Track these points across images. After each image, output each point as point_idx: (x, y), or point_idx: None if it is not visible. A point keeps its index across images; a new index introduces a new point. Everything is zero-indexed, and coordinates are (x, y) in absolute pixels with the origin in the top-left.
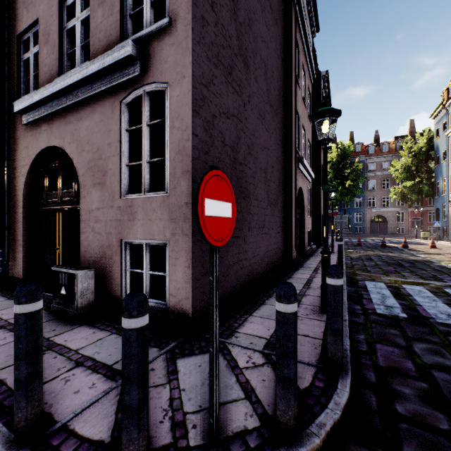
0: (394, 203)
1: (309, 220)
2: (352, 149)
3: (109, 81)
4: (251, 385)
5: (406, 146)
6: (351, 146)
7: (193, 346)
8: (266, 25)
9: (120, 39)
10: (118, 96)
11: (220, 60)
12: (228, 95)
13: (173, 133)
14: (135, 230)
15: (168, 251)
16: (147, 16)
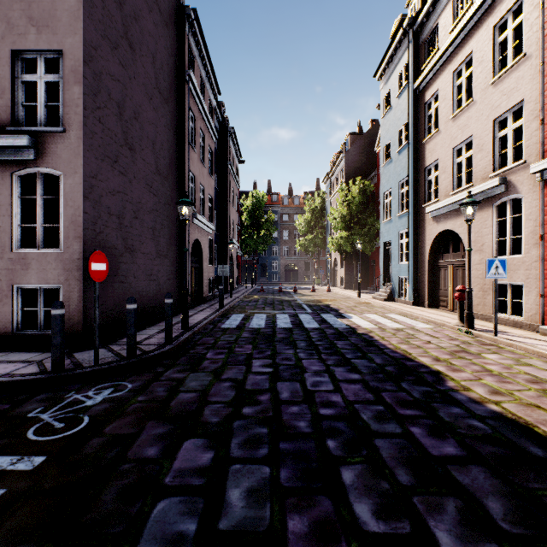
0: (304, 253)
1: (210, 269)
2: (266, 199)
3: (0, 154)
4: (120, 353)
5: (308, 203)
6: (265, 196)
7: (84, 349)
8: (155, 109)
9: (12, 122)
10: (10, 168)
11: (107, 155)
12: (114, 178)
13: (67, 209)
14: (30, 277)
15: (63, 292)
16: (41, 114)
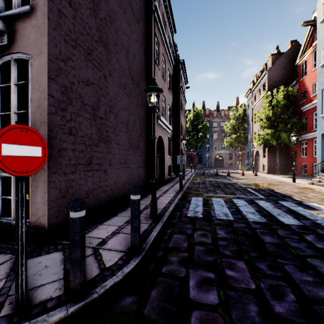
0: (228, 148)
1: (169, 158)
2: (202, 112)
3: None
4: None
5: (232, 113)
6: (202, 110)
7: (43, 249)
8: (128, 23)
9: None
10: None
11: (79, 44)
12: (88, 69)
13: (34, 93)
14: None
15: (30, 181)
16: (15, 0)
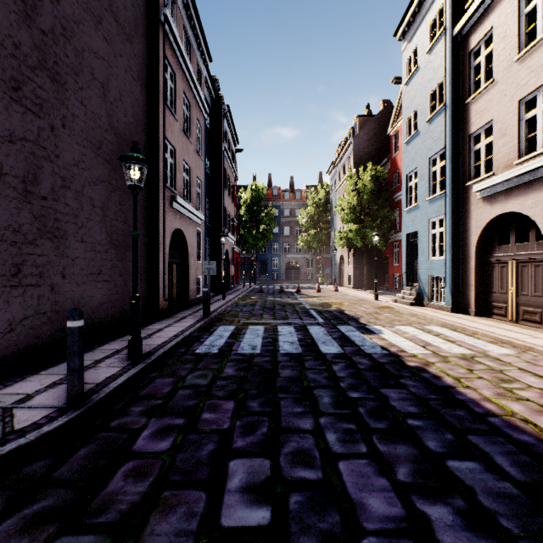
0: (306, 250)
1: (198, 266)
2: (266, 192)
3: None
4: None
5: (311, 196)
6: (264, 189)
7: None
8: (107, 40)
9: None
10: None
11: None
12: (12, 114)
13: None
14: None
15: None
16: None
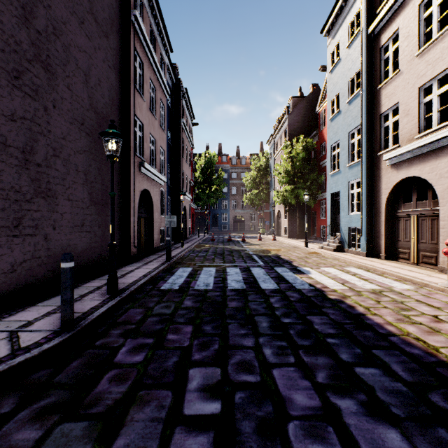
0: (249, 206)
1: (161, 219)
2: (217, 158)
3: None
4: None
5: (254, 162)
6: (216, 156)
7: None
8: (88, 37)
9: None
10: None
11: None
12: (14, 98)
13: None
14: None
15: None
16: None
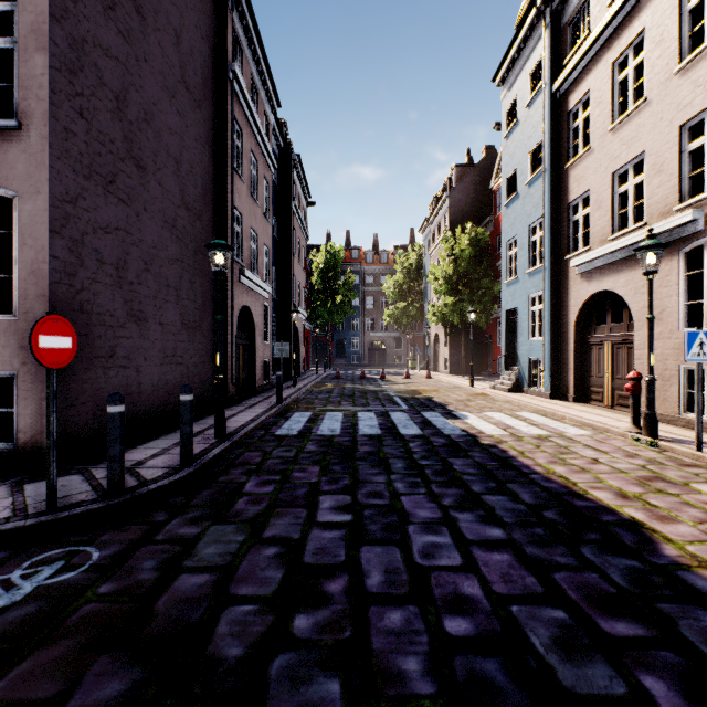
0: (393, 326)
1: (265, 347)
2: (343, 255)
3: None
4: (102, 484)
5: (400, 260)
6: (342, 251)
7: None
8: (180, 113)
9: None
10: None
11: (95, 171)
12: (109, 207)
13: (25, 251)
14: None
15: (18, 383)
16: None
